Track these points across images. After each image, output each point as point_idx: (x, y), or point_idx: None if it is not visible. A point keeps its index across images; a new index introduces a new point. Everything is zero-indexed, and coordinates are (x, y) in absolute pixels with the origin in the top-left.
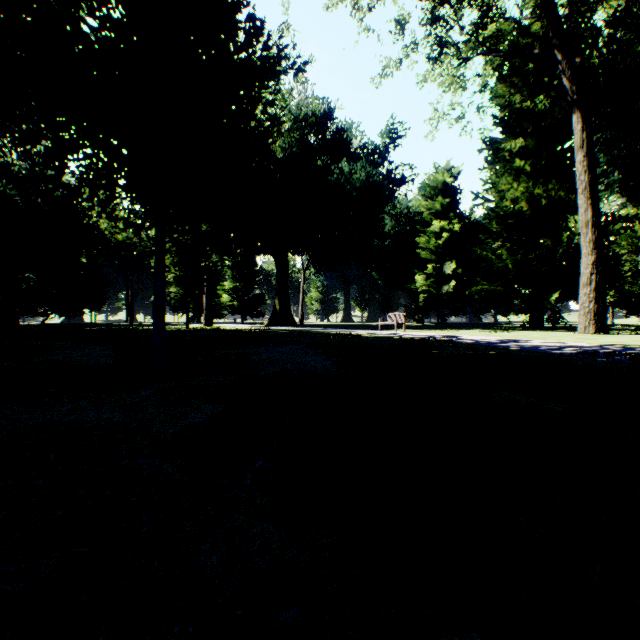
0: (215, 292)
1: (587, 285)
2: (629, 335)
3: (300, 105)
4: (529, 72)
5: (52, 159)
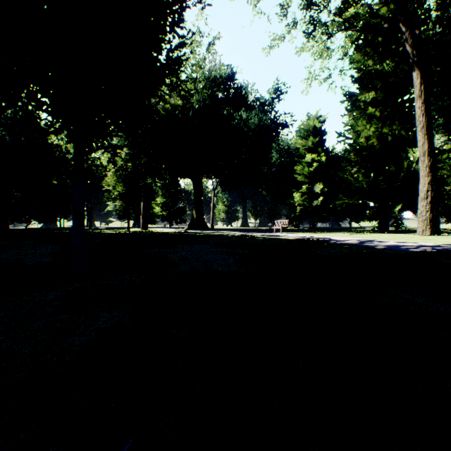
0: (150, 205)
1: (424, 199)
2: None
3: (211, 70)
4: (378, 44)
5: None
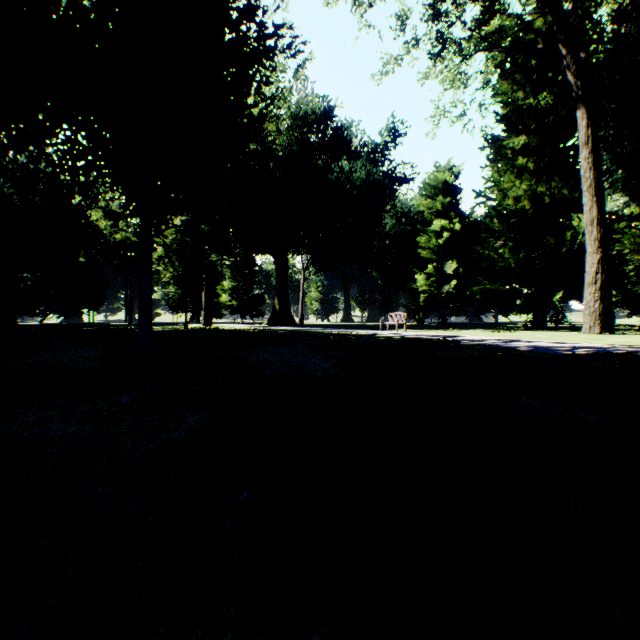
0: (214, 292)
1: (592, 284)
2: (635, 335)
3: (300, 103)
4: (532, 69)
5: (28, 144)
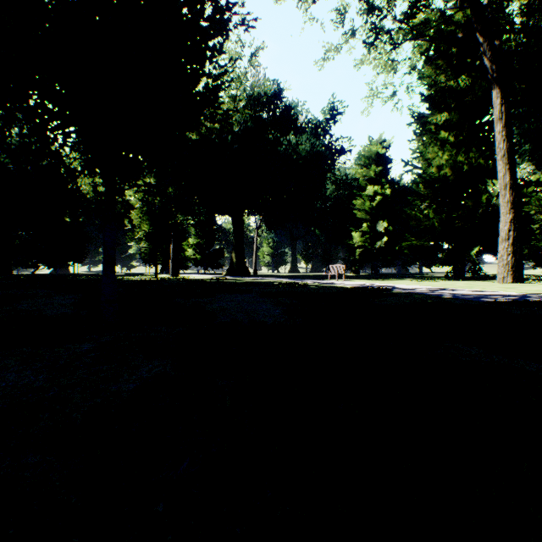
0: (181, 247)
1: (505, 240)
2: None
3: (253, 86)
4: (452, 55)
5: None
